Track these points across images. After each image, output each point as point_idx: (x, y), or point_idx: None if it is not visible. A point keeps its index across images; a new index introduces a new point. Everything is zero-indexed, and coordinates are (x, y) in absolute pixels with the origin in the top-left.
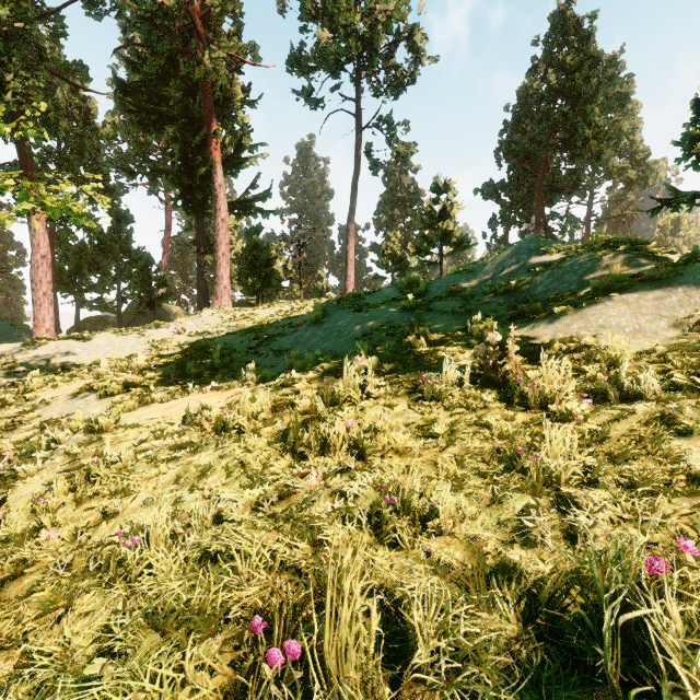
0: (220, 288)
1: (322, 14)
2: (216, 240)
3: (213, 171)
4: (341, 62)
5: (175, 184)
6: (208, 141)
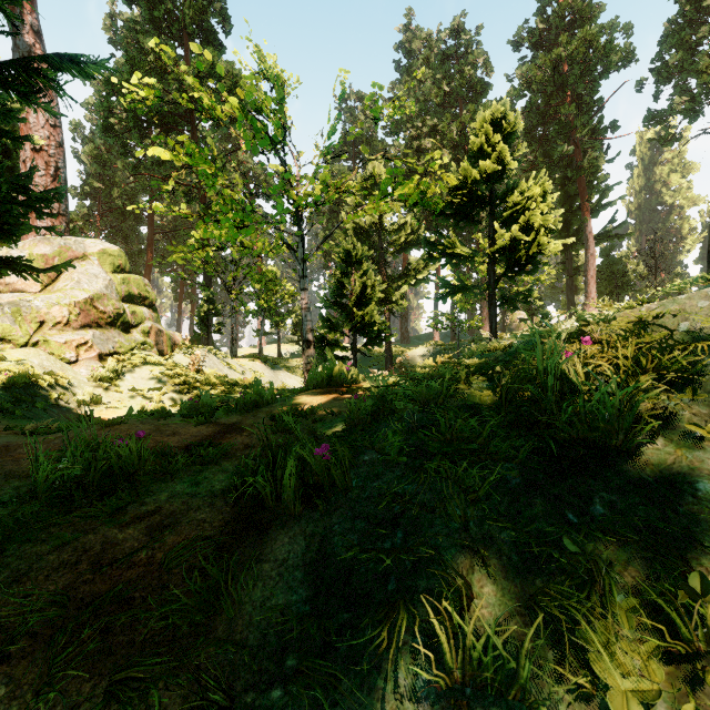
0: (589, 299)
1: (679, 72)
2: (585, 268)
3: (585, 225)
4: (699, 112)
5: (556, 238)
6: (581, 207)
